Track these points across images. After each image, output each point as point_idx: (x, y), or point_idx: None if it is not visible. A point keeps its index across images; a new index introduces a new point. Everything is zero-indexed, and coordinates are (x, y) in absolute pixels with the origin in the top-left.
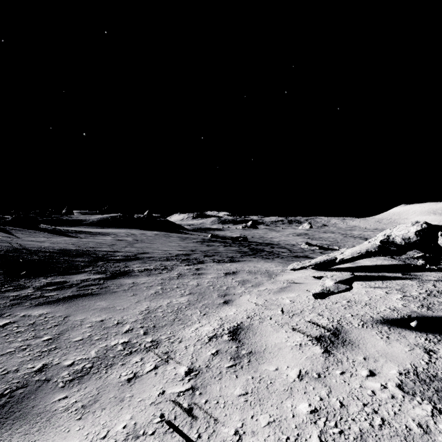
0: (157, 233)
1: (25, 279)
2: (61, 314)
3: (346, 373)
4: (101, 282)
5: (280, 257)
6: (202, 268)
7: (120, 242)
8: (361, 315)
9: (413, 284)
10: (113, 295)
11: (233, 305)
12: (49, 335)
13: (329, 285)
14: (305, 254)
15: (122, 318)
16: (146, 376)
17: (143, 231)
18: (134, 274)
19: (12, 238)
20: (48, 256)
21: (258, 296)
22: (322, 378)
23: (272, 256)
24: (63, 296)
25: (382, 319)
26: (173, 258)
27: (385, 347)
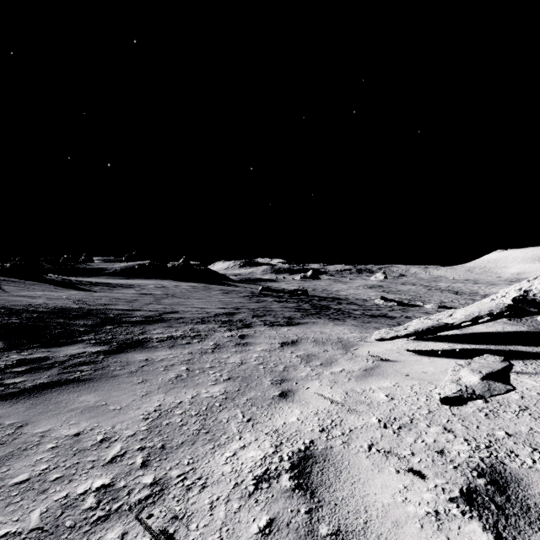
0: (195, 284)
1: None
2: (13, 421)
3: None
4: (100, 358)
5: (352, 318)
6: (248, 336)
7: (144, 296)
8: (525, 434)
9: None
10: (111, 381)
11: (295, 401)
12: None
13: (470, 383)
14: (383, 312)
15: (113, 428)
16: None
17: (177, 282)
18: (151, 345)
19: None
20: (35, 318)
21: (333, 384)
22: None
23: (342, 316)
24: (32, 384)
25: None
26: (210, 320)
27: None
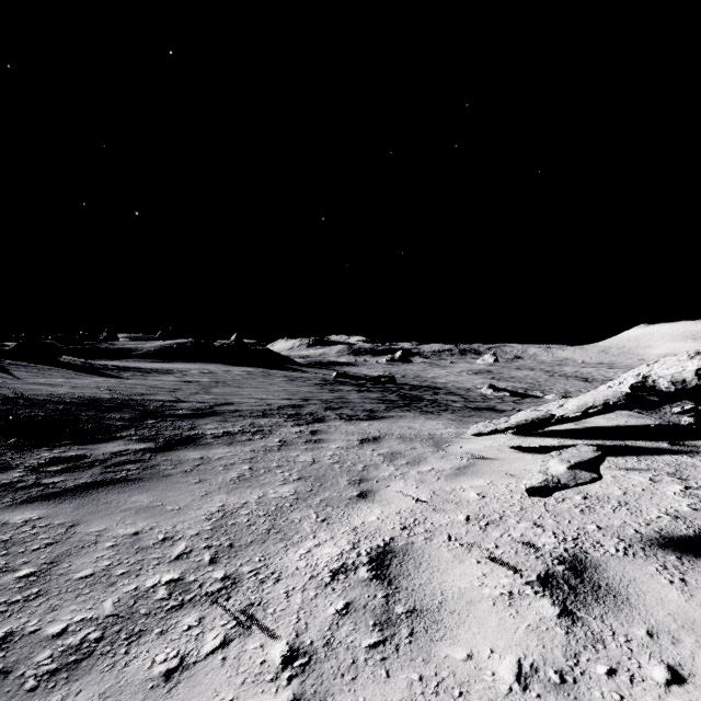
0: (251, 369)
1: (14, 451)
2: (63, 520)
3: (619, 672)
4: (147, 456)
5: (449, 411)
6: (321, 431)
7: (188, 384)
8: (616, 527)
9: (696, 464)
10: (164, 481)
11: (376, 501)
12: (31, 566)
13: (557, 472)
14: (490, 404)
15: (174, 527)
16: (203, 664)
17: (228, 366)
18: (205, 442)
19: (7, 379)
20: (62, 410)
21: (419, 484)
22: (571, 686)
23: (437, 408)
24: (74, 484)
25: (659, 537)
26: (273, 413)
27: (684, 606)
